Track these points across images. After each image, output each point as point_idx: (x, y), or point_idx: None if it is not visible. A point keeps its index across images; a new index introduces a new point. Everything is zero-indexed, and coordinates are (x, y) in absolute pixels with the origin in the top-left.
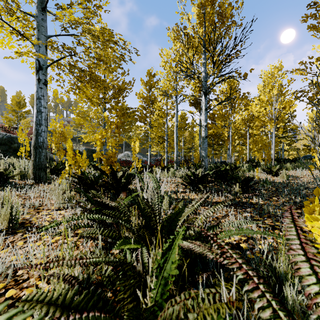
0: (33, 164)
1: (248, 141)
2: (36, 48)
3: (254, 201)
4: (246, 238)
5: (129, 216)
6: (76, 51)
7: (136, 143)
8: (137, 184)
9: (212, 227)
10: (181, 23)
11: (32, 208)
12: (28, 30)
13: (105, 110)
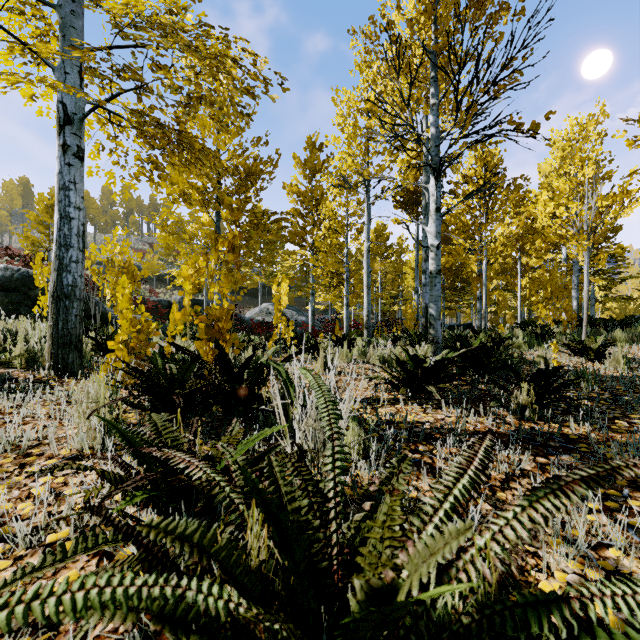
0: (51, 334)
1: (519, 282)
2: (59, 76)
3: (571, 432)
4: (600, 574)
5: (243, 519)
6: (135, 68)
7: (283, 286)
8: (276, 398)
9: (541, 604)
10: (383, 15)
11: (13, 453)
12: (46, 41)
13: (220, 219)
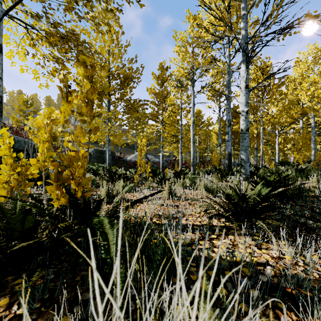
0: None
1: (277, 140)
2: None
3: None
4: None
5: None
6: None
7: (143, 141)
8: None
9: None
10: None
11: None
12: None
13: (110, 104)
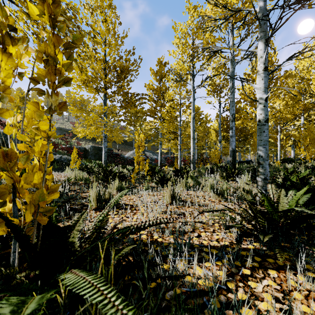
0: None
1: (279, 136)
2: None
3: None
4: None
5: None
6: None
7: (141, 136)
8: None
9: None
10: None
11: None
12: None
13: (106, 99)
